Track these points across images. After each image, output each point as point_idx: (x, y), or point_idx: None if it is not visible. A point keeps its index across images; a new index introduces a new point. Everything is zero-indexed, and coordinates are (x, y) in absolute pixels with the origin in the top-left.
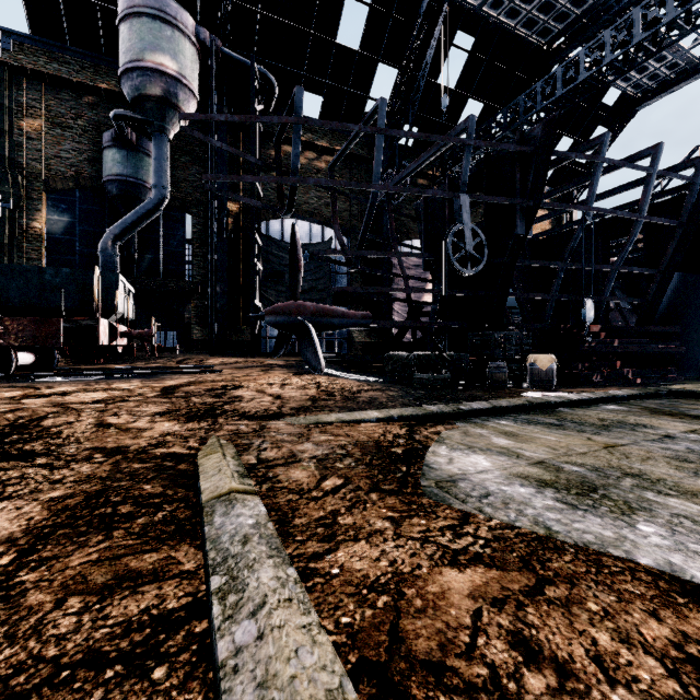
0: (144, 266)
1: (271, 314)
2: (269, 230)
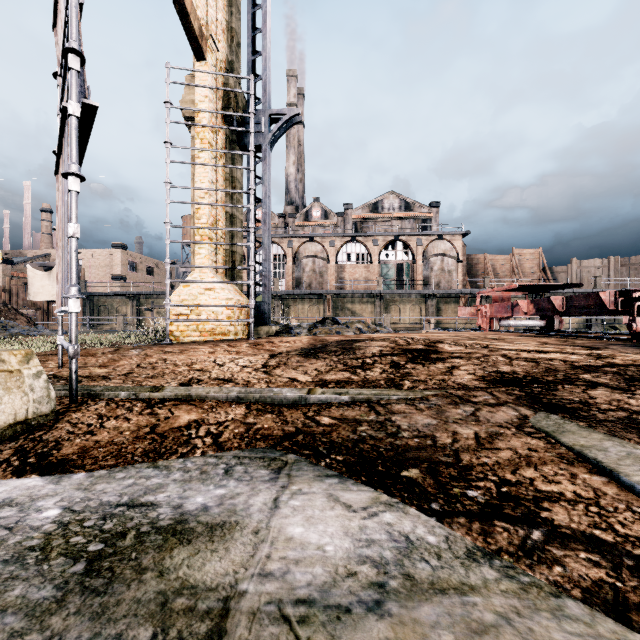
0: None
1: None
2: None
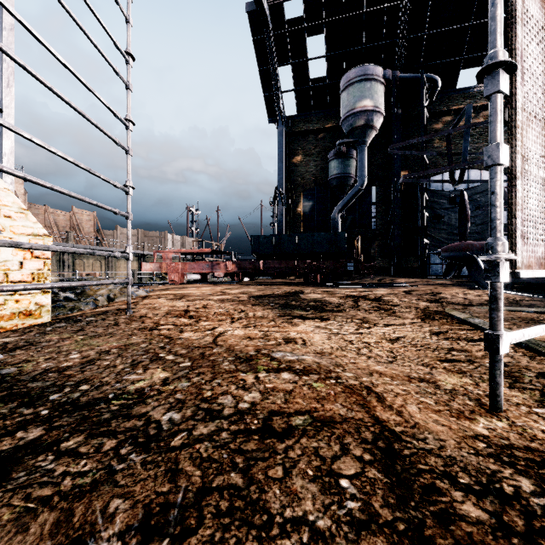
0: (348, 223)
1: (446, 251)
2: (431, 184)
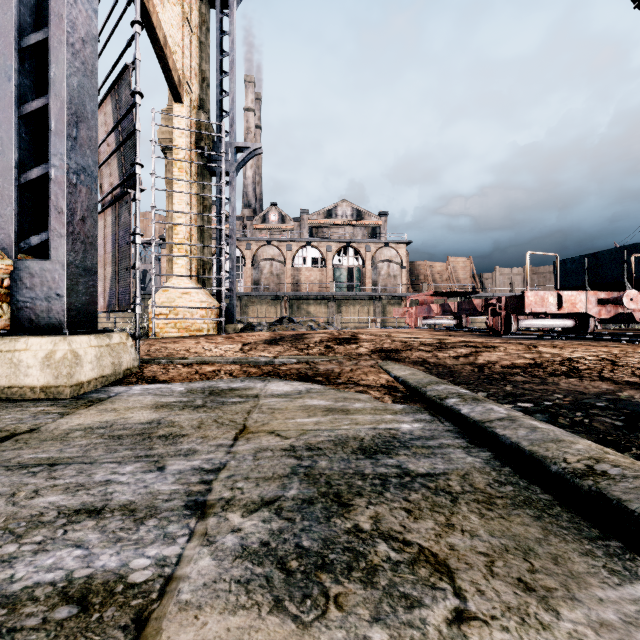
0: None
1: None
2: None
